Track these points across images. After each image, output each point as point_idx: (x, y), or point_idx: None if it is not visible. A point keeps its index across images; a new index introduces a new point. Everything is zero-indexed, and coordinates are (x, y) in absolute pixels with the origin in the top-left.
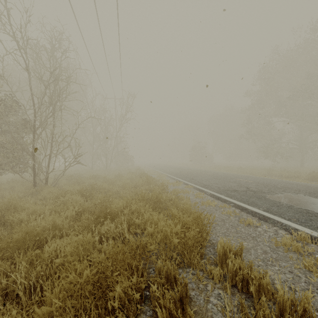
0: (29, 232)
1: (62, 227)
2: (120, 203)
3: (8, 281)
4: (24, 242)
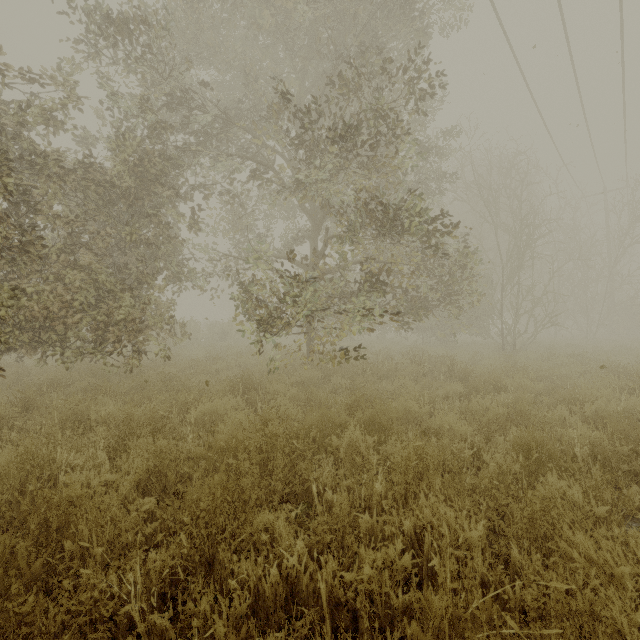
0: (551, 371)
1: (571, 376)
2: (638, 368)
3: (557, 387)
4: (549, 376)
